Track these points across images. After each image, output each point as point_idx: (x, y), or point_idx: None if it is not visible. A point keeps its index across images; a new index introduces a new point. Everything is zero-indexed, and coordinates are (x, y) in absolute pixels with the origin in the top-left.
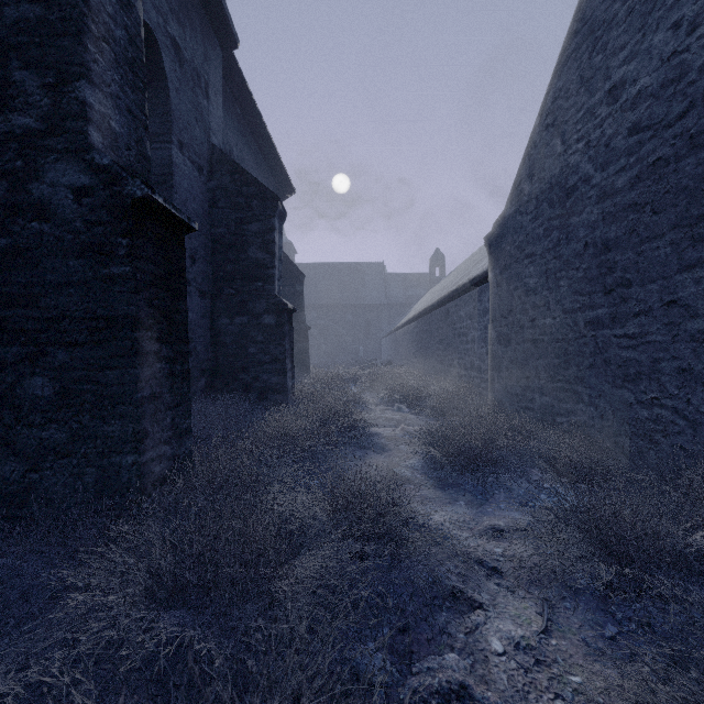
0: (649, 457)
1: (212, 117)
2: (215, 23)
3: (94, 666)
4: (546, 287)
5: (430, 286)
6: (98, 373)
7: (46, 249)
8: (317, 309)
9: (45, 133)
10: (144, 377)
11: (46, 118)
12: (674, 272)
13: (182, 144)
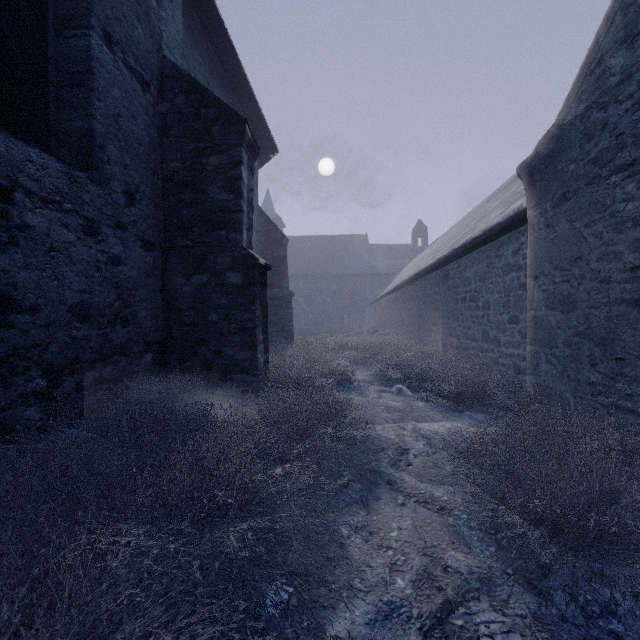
0: None
1: (166, 26)
2: None
3: None
4: None
5: (412, 256)
6: None
7: None
8: (303, 279)
9: None
10: None
11: None
12: None
13: (110, 38)
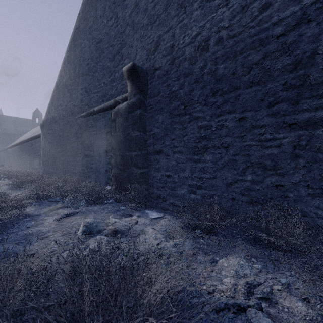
0: None
1: None
2: None
3: None
4: (52, 142)
5: (33, 127)
6: None
7: None
8: None
9: None
10: None
11: None
12: (66, 144)
13: None
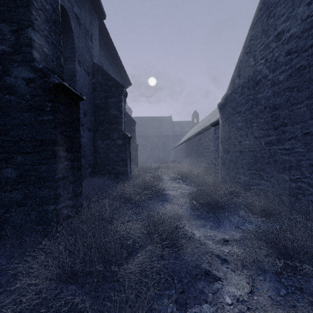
0: (296, 205)
1: (94, 50)
2: (95, 7)
3: (30, 311)
4: (246, 127)
5: (192, 127)
6: (37, 166)
7: (13, 108)
8: (141, 137)
9: (12, 53)
10: (59, 168)
11: (13, 46)
12: (308, 119)
13: (80, 62)
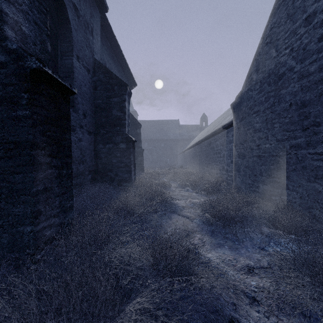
0: None
1: (95, 45)
2: None
3: None
4: (266, 128)
5: (200, 131)
6: (10, 176)
7: None
8: (147, 141)
9: None
10: (39, 178)
11: None
12: None
13: (78, 57)
